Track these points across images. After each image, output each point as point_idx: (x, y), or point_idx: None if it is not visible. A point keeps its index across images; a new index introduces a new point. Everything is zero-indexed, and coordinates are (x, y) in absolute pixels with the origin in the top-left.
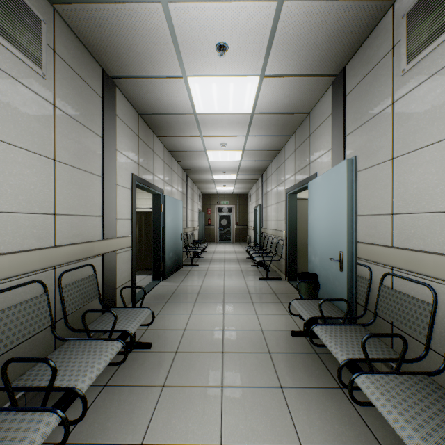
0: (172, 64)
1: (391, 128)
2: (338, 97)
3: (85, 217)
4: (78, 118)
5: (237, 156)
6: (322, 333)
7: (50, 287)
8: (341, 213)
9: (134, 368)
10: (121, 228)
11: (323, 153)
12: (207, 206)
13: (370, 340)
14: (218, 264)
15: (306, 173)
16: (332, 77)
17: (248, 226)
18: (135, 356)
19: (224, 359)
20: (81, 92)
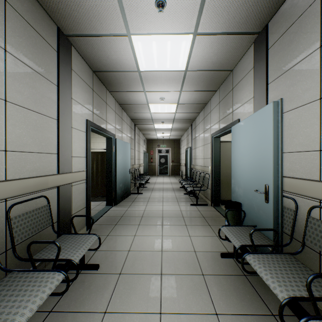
0: (117, 22)
1: (318, 70)
2: (260, 52)
3: (40, 154)
4: (33, 66)
5: (173, 109)
6: (255, 263)
7: (0, 218)
8: (266, 150)
9: (80, 292)
10: (76, 164)
11: (245, 101)
12: (150, 149)
13: (305, 272)
14: (158, 192)
15: (230, 119)
16: (254, 35)
17: (181, 163)
18: (83, 278)
19: (162, 282)
20: (35, 43)
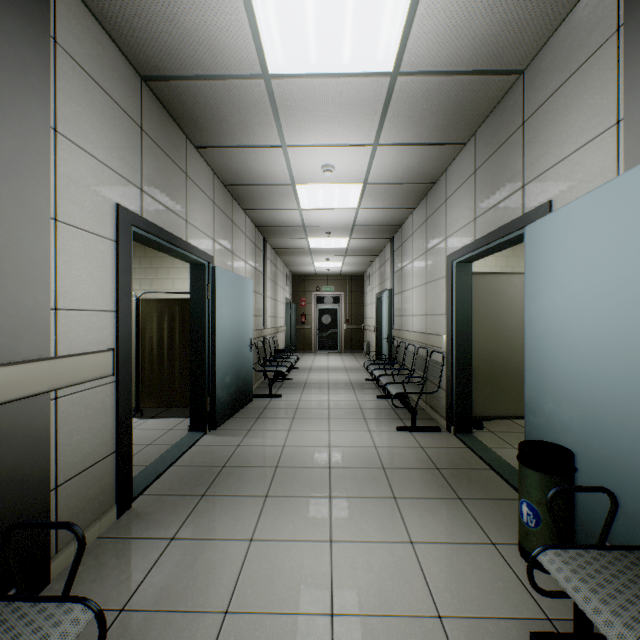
0: None
1: None
2: None
3: None
4: None
5: (352, 198)
6: None
7: None
8: None
9: None
10: (77, 332)
11: (579, 145)
12: (300, 294)
13: None
14: (317, 393)
15: (513, 209)
16: None
17: (365, 325)
18: None
19: None
20: None
